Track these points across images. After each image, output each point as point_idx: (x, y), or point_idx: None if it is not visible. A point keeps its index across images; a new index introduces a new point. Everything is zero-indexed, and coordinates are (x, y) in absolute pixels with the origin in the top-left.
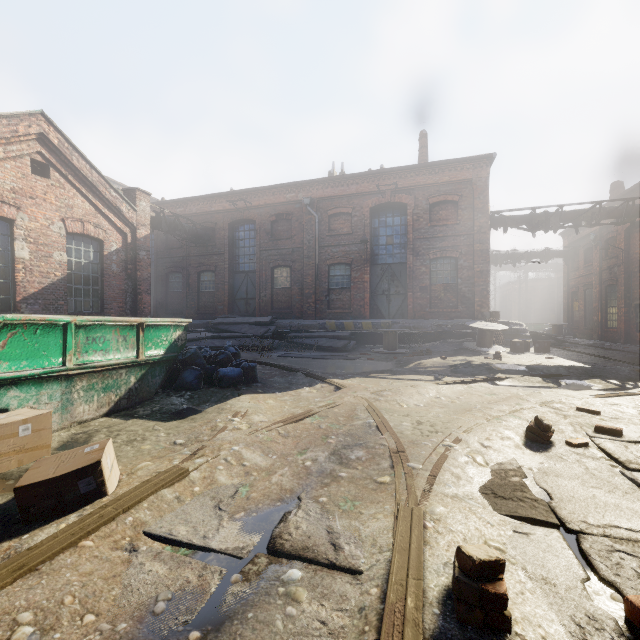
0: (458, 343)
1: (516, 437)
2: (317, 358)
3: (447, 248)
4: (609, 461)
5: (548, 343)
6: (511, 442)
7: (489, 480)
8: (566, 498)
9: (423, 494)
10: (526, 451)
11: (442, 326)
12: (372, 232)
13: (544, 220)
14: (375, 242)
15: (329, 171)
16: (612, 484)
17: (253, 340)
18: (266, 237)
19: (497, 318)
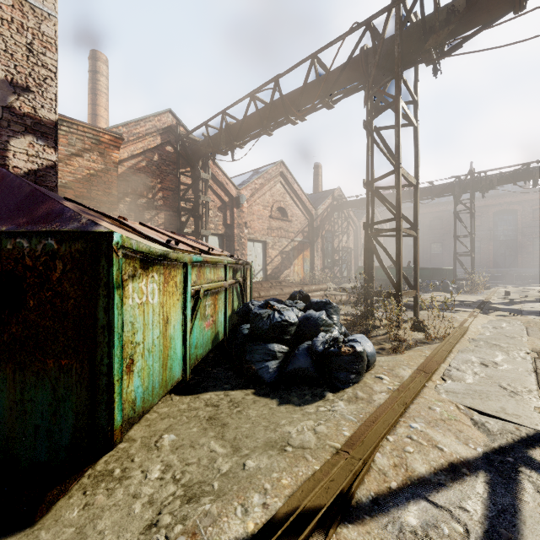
0: None
1: None
2: None
3: None
4: None
5: None
6: None
7: None
8: None
9: None
10: None
11: None
12: (493, 224)
13: None
14: (495, 229)
15: None
16: None
17: None
18: (427, 228)
19: None
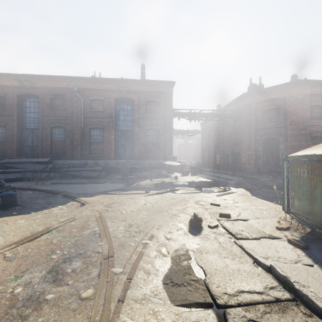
0: (159, 172)
1: (185, 227)
2: (78, 183)
3: (154, 124)
4: (228, 234)
5: (196, 171)
6: (182, 231)
7: (169, 268)
8: (213, 272)
9: (116, 307)
10: (190, 236)
11: (151, 163)
12: (116, 112)
13: (194, 115)
14: (117, 118)
15: (92, 76)
16: (233, 252)
17: (34, 173)
18: (47, 107)
19: (176, 159)
